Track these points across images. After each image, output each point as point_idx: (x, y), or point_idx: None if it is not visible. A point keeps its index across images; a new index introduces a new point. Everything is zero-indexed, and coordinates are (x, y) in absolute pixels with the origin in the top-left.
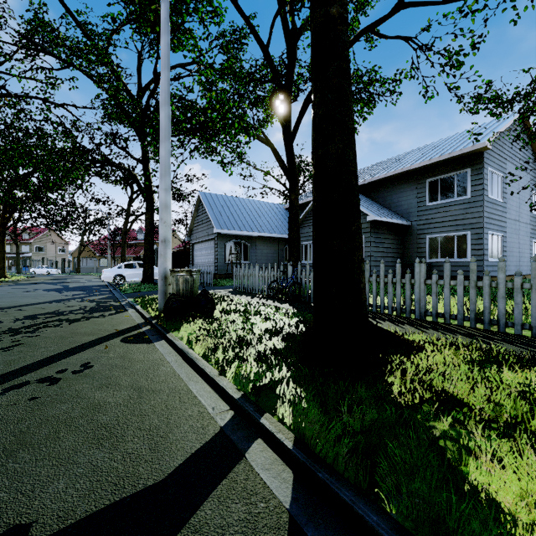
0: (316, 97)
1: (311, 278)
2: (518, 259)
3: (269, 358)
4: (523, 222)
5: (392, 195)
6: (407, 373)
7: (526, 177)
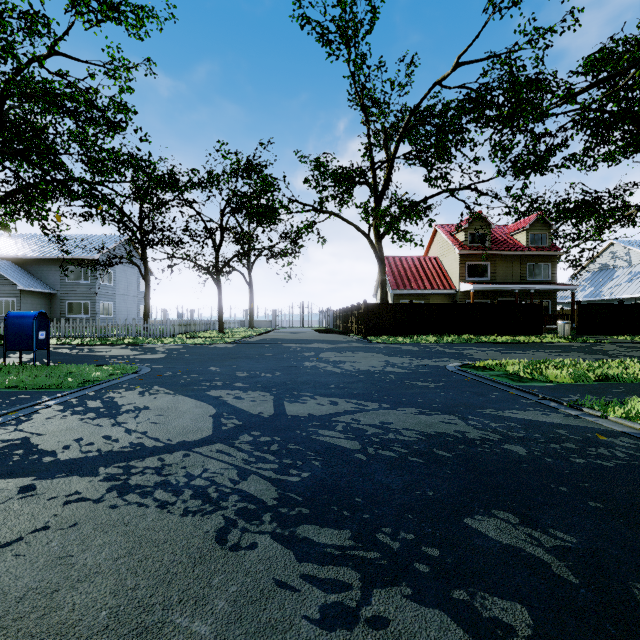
0: None
1: None
2: (127, 316)
3: None
4: (131, 295)
5: (43, 271)
6: None
7: (134, 271)
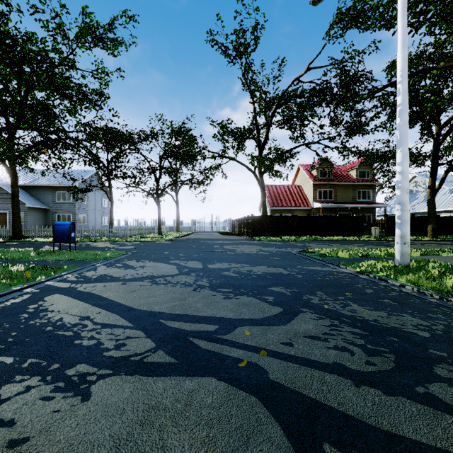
0: (13, 202)
1: (2, 230)
2: (95, 223)
3: (4, 240)
4: (97, 210)
5: (41, 194)
6: (28, 239)
7: (99, 193)
